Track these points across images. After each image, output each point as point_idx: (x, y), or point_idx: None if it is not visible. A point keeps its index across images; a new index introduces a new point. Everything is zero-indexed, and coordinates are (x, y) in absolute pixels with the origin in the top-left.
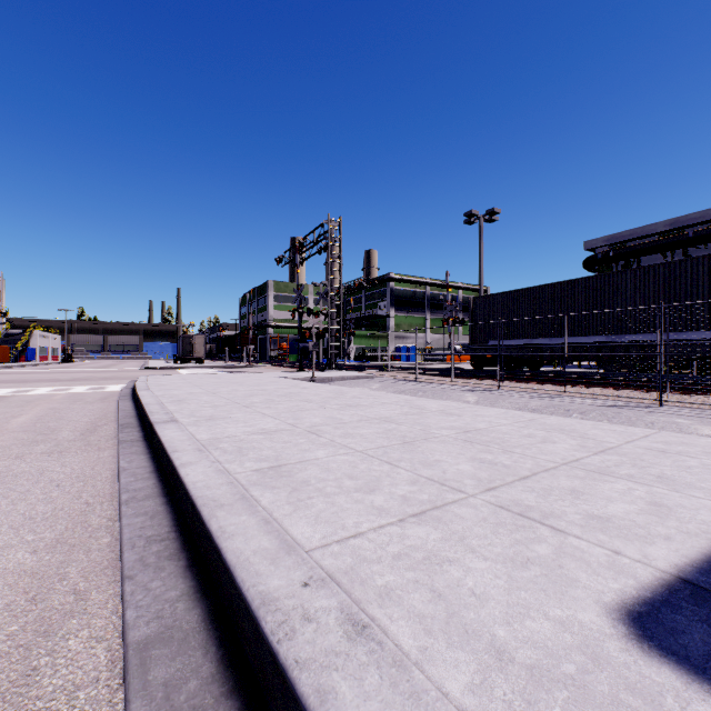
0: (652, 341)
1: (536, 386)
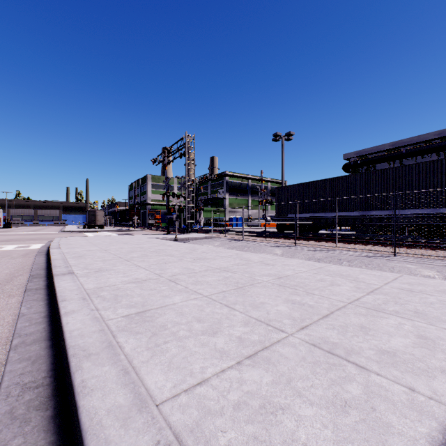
0: (386, 215)
1: (318, 243)
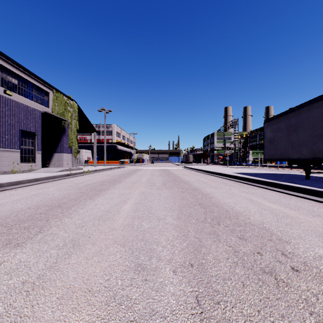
0: None
1: (289, 169)
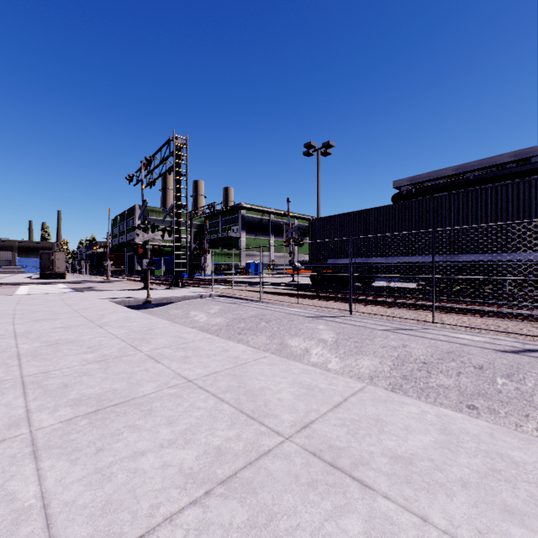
0: (486, 261)
1: (389, 310)
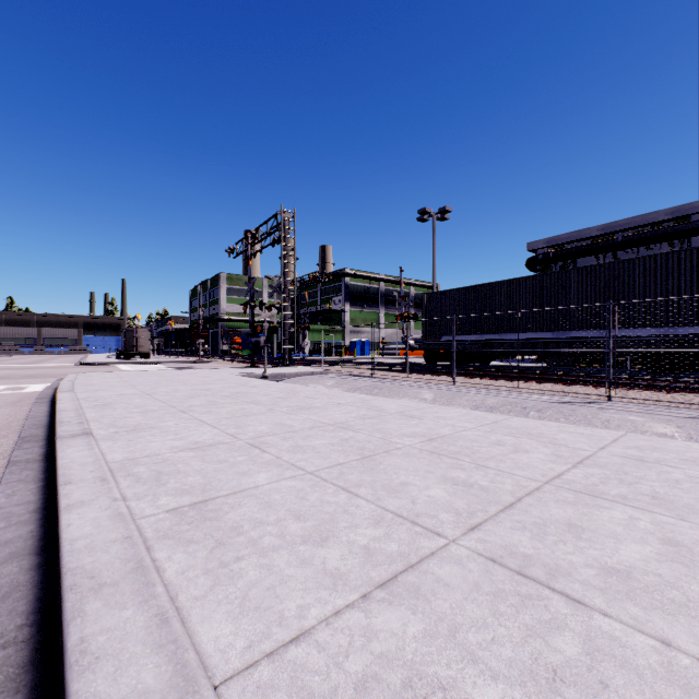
0: (594, 338)
1: (489, 381)
